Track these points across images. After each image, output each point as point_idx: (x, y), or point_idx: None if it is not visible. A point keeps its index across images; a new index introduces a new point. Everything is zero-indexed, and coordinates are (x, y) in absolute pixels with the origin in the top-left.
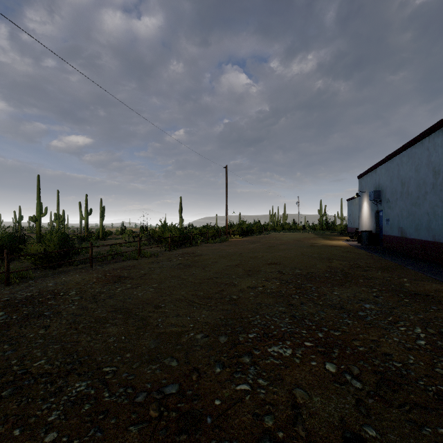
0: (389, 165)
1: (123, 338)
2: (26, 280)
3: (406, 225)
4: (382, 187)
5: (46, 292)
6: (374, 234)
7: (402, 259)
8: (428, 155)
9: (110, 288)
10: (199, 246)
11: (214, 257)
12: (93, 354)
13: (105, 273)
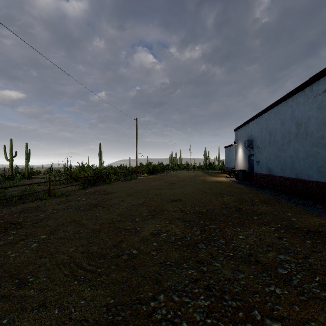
0: (259, 120)
1: None
2: None
3: (273, 166)
4: (253, 137)
5: None
6: (247, 172)
7: (274, 193)
8: (292, 111)
9: None
10: (112, 184)
11: (122, 195)
12: None
13: None
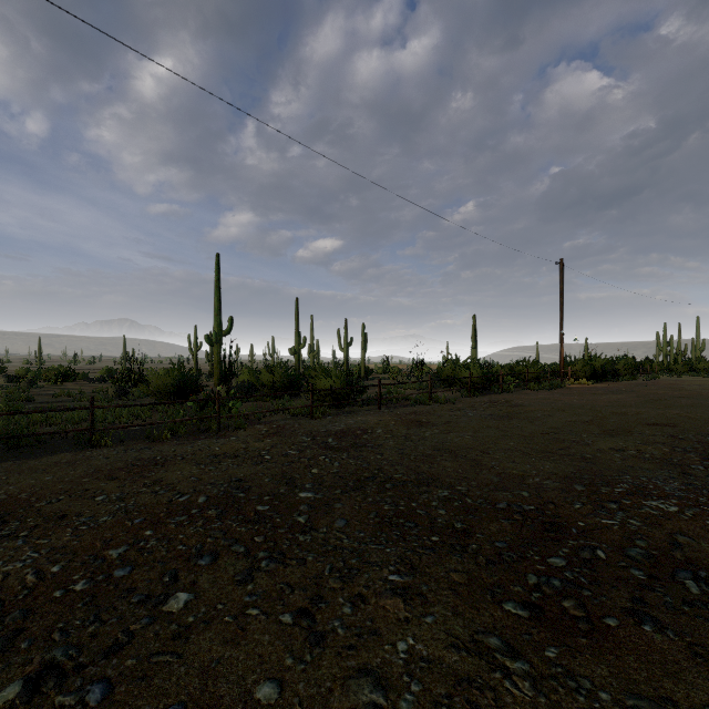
0: None
1: (460, 471)
2: (323, 417)
3: None
4: None
5: (354, 428)
6: None
7: None
8: None
9: (416, 431)
10: (514, 393)
11: (545, 410)
12: (439, 476)
13: (399, 416)
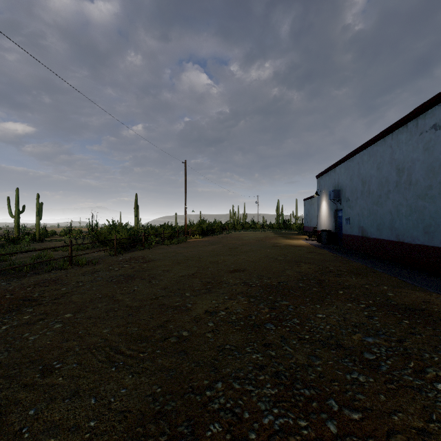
0: (349, 163)
1: None
2: None
3: (367, 225)
4: (341, 186)
5: None
6: (333, 233)
7: (367, 260)
8: (391, 152)
9: None
10: (153, 249)
11: (168, 264)
12: None
13: (5, 293)
